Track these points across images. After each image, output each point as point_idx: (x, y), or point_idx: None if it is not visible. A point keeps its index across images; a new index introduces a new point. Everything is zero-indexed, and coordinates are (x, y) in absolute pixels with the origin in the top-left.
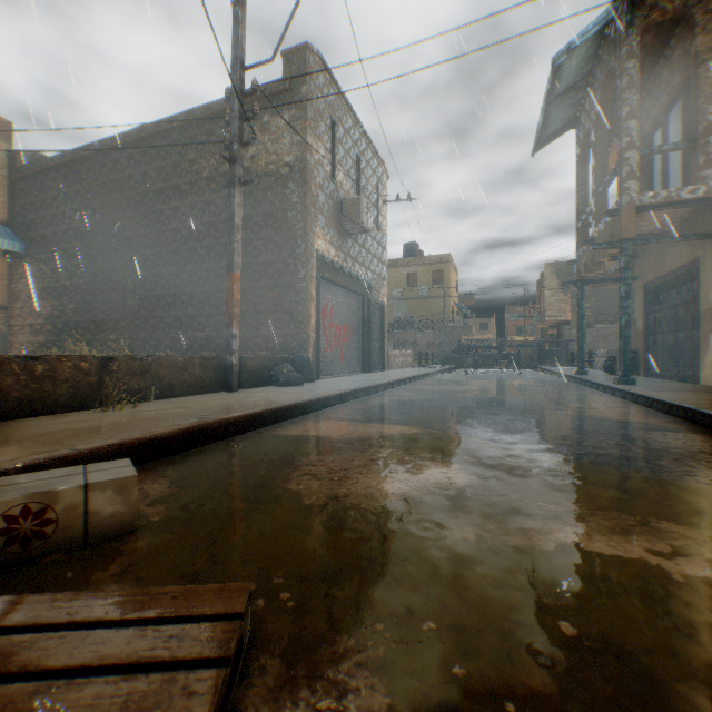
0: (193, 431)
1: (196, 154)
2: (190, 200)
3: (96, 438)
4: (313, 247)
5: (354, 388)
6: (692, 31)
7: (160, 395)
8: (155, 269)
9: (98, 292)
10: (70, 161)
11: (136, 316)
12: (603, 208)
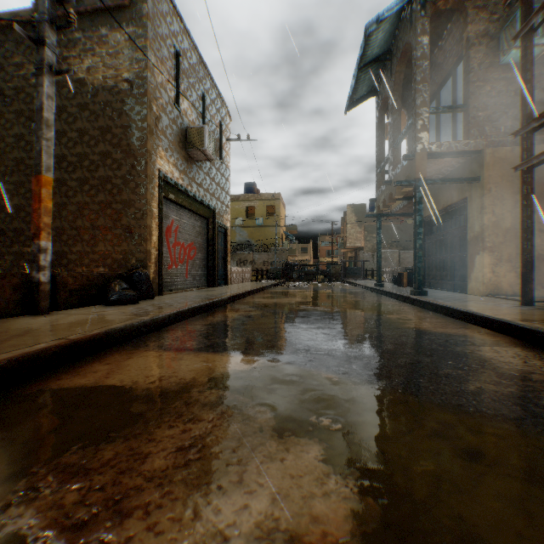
0: None
1: (24, 58)
2: (18, 107)
3: None
4: (154, 166)
5: (192, 305)
6: (466, 21)
7: None
8: None
9: None
10: None
11: None
12: (399, 157)
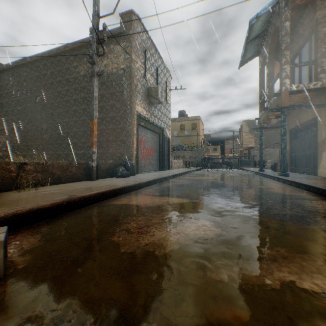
0: (63, 203)
1: (77, 63)
2: (74, 86)
3: (2, 209)
4: (135, 109)
5: (154, 178)
6: (315, 9)
7: (53, 182)
8: (57, 120)
9: (29, 131)
10: (15, 67)
11: (48, 143)
12: (272, 93)
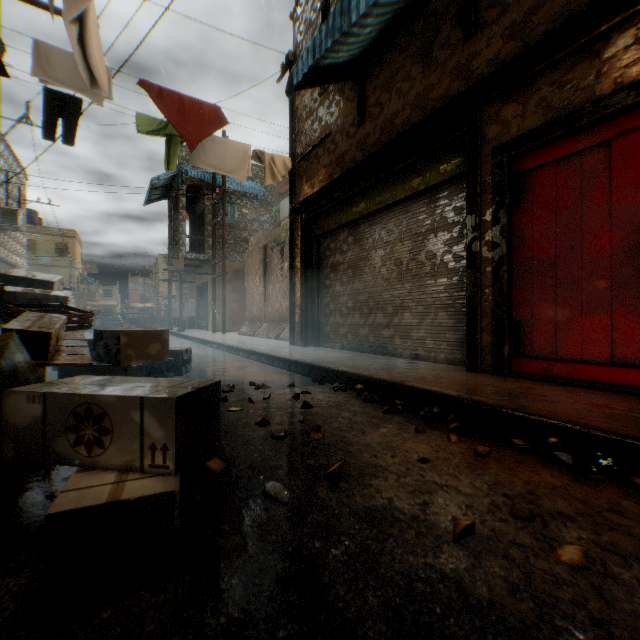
0: None
1: None
2: None
3: None
4: None
5: None
6: (204, 195)
7: None
8: None
9: None
10: None
11: None
12: (177, 250)
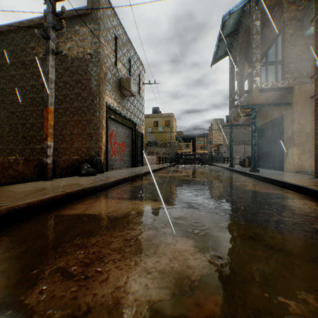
0: None
1: (35, 44)
2: (32, 70)
3: None
4: (104, 100)
5: (125, 176)
6: (282, 11)
7: None
8: (10, 109)
9: None
10: None
11: None
12: (242, 91)
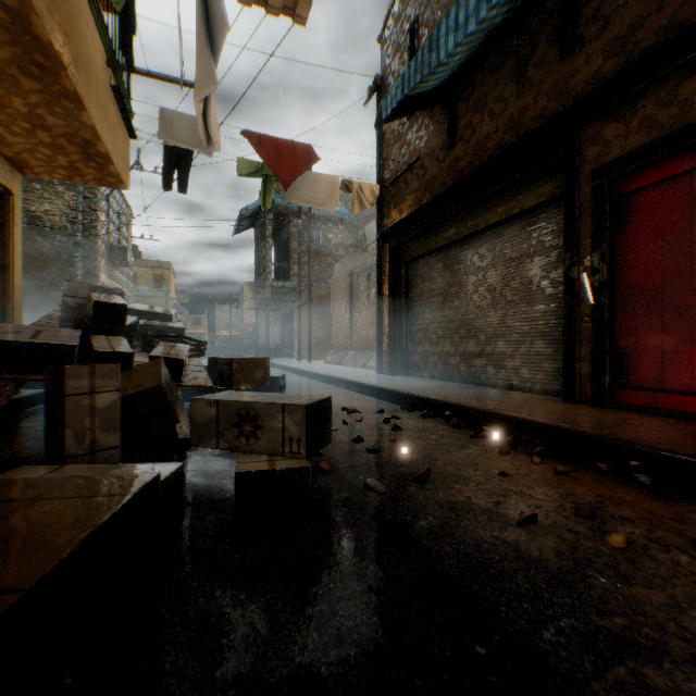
0: None
1: None
2: None
3: None
4: (101, 280)
5: None
6: (290, 223)
7: None
8: None
9: None
10: None
11: None
12: (264, 278)
